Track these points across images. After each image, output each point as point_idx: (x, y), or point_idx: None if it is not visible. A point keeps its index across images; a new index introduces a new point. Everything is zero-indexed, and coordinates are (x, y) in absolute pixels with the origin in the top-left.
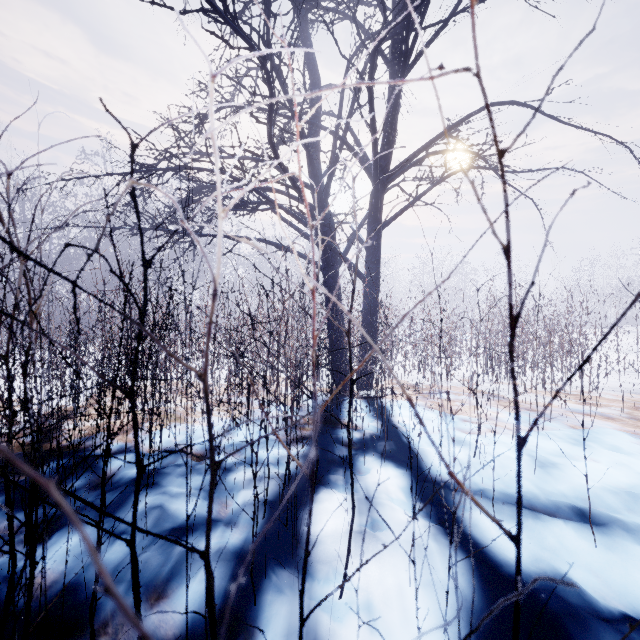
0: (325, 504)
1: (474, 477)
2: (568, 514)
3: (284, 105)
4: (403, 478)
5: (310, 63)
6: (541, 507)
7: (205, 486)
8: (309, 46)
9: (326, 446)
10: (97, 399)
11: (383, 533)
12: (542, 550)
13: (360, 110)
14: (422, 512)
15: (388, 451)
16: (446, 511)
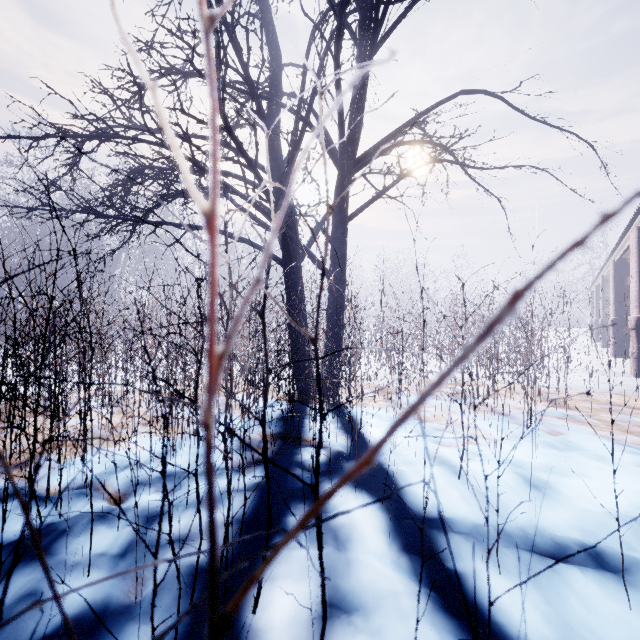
0: (281, 570)
1: (463, 508)
2: (581, 558)
3: (238, 72)
4: (380, 517)
5: (270, 35)
6: (548, 549)
7: (115, 549)
8: (268, 16)
9: (285, 473)
10: (2, 418)
11: (361, 616)
12: (569, 625)
13: (325, 82)
14: (408, 570)
15: (360, 477)
16: (438, 566)
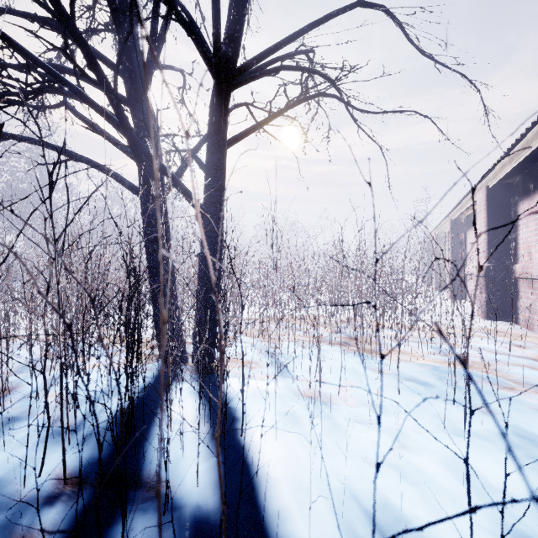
0: None
1: None
2: None
3: None
4: None
5: None
6: None
7: None
8: None
9: None
10: None
11: None
12: None
13: None
14: None
15: None
16: None
